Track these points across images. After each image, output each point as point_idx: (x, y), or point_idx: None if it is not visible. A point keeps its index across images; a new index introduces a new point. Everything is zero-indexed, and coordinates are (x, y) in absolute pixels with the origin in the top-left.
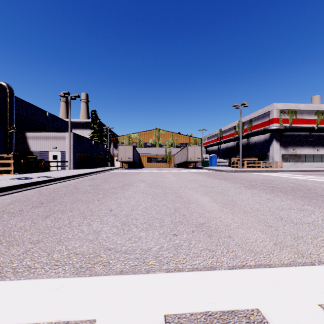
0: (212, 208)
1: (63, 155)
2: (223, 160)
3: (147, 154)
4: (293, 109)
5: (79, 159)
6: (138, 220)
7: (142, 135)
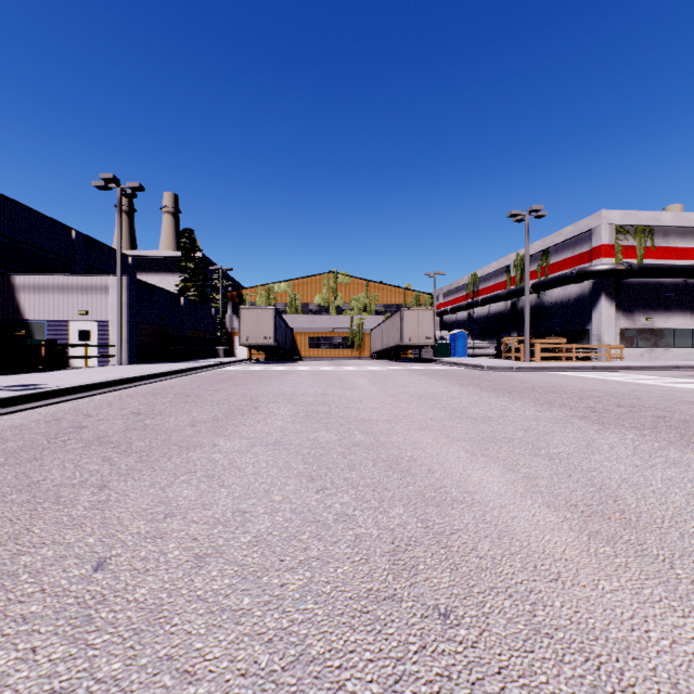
0: (552, 546)
1: (104, 330)
2: (481, 342)
3: (310, 330)
4: (646, 224)
5: (145, 339)
6: (186, 687)
7: (297, 287)
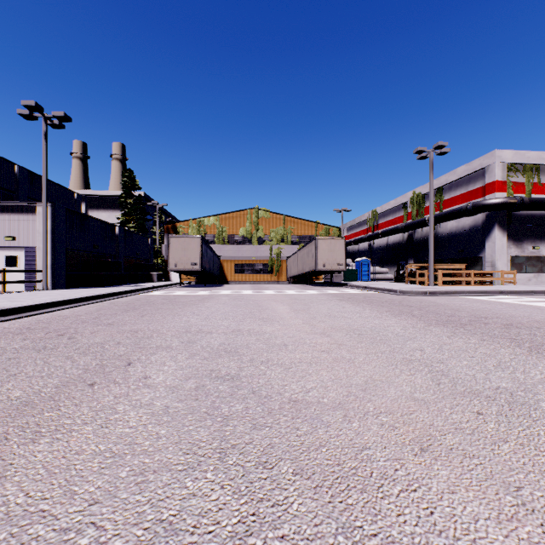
0: None
1: (31, 255)
2: (381, 268)
3: (235, 257)
4: (534, 162)
5: (76, 265)
6: None
7: (224, 221)
